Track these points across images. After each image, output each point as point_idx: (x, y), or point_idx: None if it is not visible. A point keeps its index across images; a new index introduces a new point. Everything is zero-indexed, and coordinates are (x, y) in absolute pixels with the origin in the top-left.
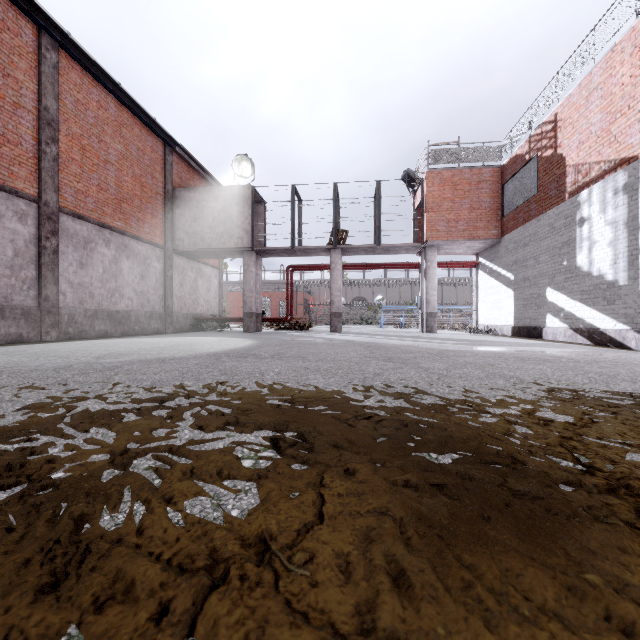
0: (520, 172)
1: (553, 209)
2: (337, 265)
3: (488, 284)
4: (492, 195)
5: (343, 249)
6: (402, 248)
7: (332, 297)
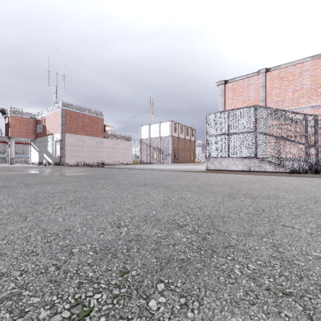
0: (40, 124)
1: (45, 137)
2: None
3: (33, 150)
4: (33, 126)
5: None
6: (0, 137)
7: None
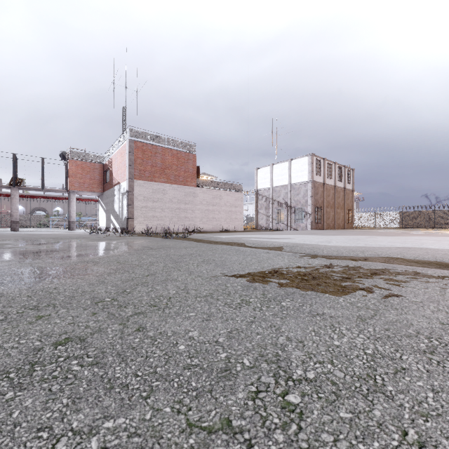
0: (107, 170)
1: (112, 188)
2: (16, 196)
3: (101, 210)
4: (100, 175)
5: (20, 188)
6: (57, 191)
7: (12, 213)
